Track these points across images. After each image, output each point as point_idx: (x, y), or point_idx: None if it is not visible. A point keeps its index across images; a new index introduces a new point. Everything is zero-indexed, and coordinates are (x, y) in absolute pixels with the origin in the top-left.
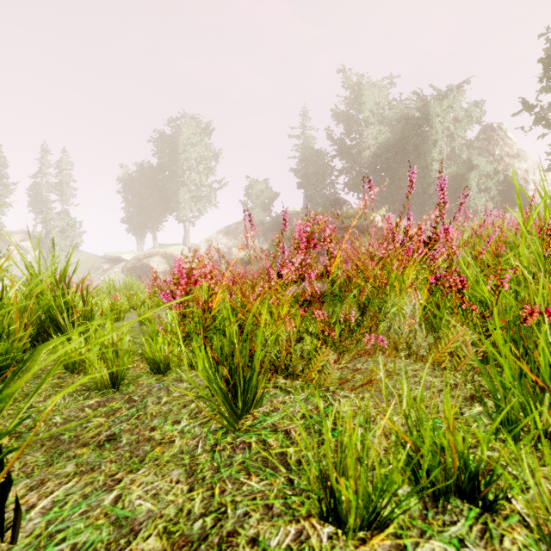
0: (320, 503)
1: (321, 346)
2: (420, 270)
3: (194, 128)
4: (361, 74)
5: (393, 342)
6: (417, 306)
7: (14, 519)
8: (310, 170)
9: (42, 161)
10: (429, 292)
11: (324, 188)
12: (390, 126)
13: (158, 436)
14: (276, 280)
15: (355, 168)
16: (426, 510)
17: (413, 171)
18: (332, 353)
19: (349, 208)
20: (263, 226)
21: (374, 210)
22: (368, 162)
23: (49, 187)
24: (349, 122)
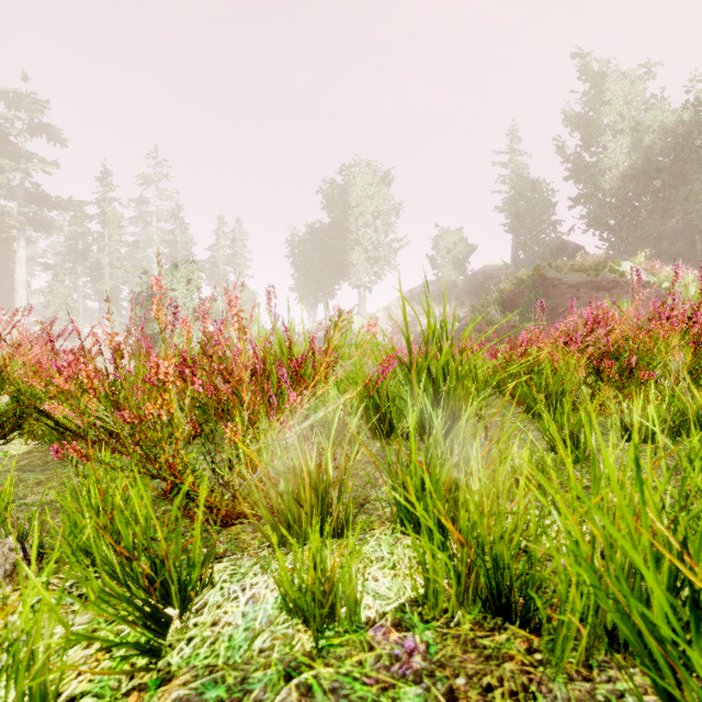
0: (622, 435)
1: (604, 386)
2: (685, 338)
3: (370, 176)
4: (602, 64)
5: (659, 392)
6: (680, 363)
7: (484, 432)
8: (522, 210)
9: (219, 233)
10: (693, 354)
11: (543, 232)
12: (653, 130)
13: (509, 426)
14: (562, 345)
15: (592, 198)
16: (678, 442)
17: (678, 265)
18: (612, 391)
19: (584, 258)
20: (455, 288)
21: (625, 256)
22: (615, 187)
23: (225, 259)
24: (582, 136)
